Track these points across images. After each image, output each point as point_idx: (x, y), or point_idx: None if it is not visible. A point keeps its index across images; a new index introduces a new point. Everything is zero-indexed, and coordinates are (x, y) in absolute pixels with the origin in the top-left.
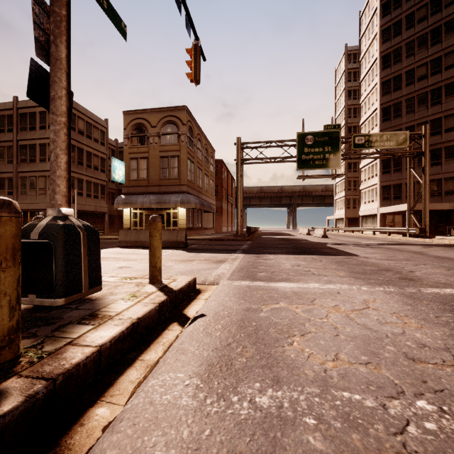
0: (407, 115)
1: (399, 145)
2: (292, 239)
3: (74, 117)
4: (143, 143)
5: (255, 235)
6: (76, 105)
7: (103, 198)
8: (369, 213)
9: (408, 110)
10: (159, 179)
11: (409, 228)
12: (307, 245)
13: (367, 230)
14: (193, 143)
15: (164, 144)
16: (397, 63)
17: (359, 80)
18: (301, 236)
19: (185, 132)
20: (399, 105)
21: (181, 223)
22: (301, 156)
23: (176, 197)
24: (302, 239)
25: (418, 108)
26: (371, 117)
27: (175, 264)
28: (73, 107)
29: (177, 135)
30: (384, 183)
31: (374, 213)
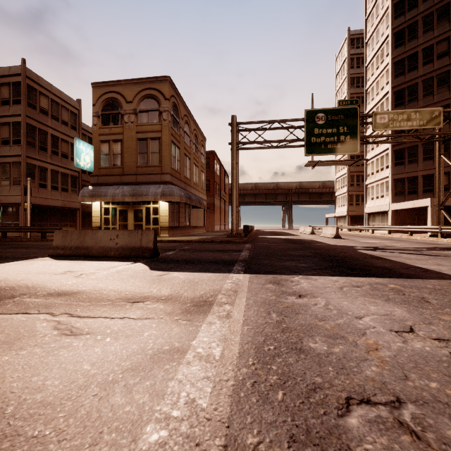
0: (424, 99)
1: (431, 125)
2: (300, 240)
3: (35, 92)
4: (116, 122)
5: (251, 235)
6: (36, 78)
7: (75, 192)
8: (378, 209)
9: (425, 92)
10: (136, 167)
11: (443, 226)
12: (333, 251)
13: (381, 229)
14: (178, 125)
15: (142, 123)
16: (412, 40)
17: (365, 64)
18: (307, 236)
19: (168, 108)
20: (415, 87)
21: (163, 221)
22: (310, 138)
23: (156, 188)
24: (312, 240)
25: (438, 89)
26: (380, 103)
27: (79, 321)
28: (32, 80)
29: (158, 112)
30: (397, 176)
31: (384, 210)
